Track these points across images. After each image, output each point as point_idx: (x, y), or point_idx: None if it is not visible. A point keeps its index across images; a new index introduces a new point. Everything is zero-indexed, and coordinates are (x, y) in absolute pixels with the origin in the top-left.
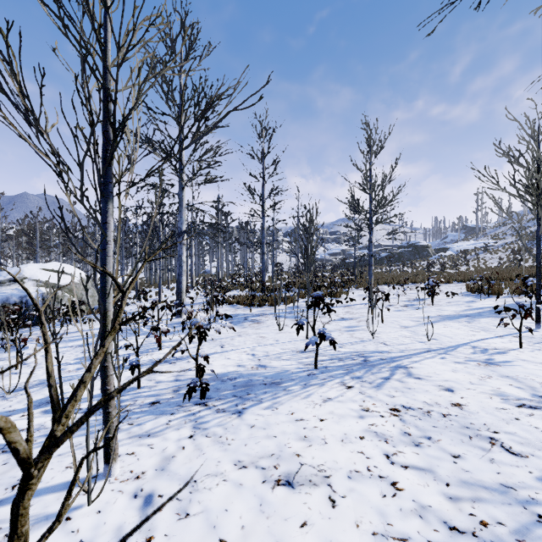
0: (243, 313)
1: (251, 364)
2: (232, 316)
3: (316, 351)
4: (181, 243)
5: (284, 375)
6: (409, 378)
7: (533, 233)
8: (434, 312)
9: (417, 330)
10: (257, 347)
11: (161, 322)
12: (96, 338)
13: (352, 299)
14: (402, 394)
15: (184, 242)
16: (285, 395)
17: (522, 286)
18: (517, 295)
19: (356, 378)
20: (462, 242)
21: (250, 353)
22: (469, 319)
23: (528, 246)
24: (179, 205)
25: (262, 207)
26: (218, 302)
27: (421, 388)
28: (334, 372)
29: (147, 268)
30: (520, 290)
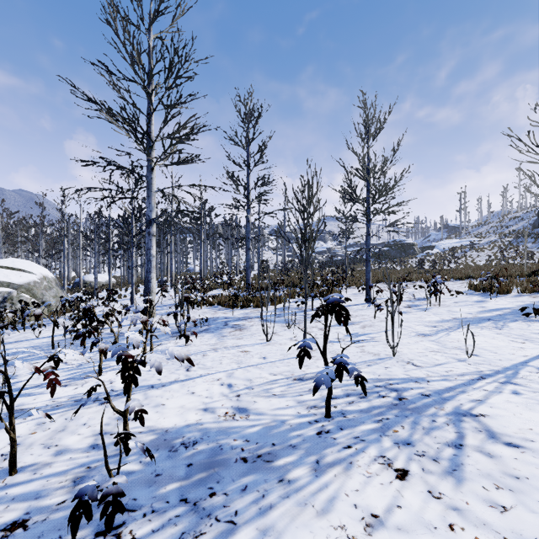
0: (224, 317)
1: (224, 406)
2: (210, 320)
3: (328, 388)
4: (150, 234)
5: (278, 434)
6: (496, 443)
7: (515, 231)
8: (446, 314)
9: (443, 340)
10: (237, 371)
11: (124, 328)
12: (28, 352)
13: (348, 299)
14: (515, 498)
15: (153, 233)
16: (284, 502)
17: (529, 284)
18: (530, 293)
19: (405, 446)
20: (447, 240)
21: (225, 382)
22: (495, 324)
23: (513, 244)
24: (148, 189)
25: (246, 198)
26: (196, 303)
27: (538, 476)
28: (361, 426)
29: (125, 265)
30: (537, 288)
